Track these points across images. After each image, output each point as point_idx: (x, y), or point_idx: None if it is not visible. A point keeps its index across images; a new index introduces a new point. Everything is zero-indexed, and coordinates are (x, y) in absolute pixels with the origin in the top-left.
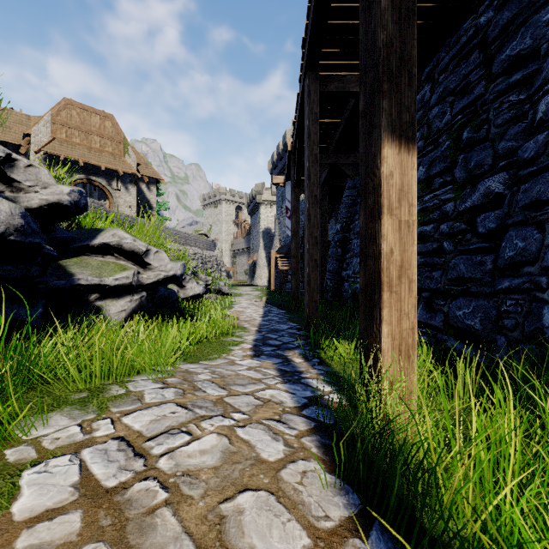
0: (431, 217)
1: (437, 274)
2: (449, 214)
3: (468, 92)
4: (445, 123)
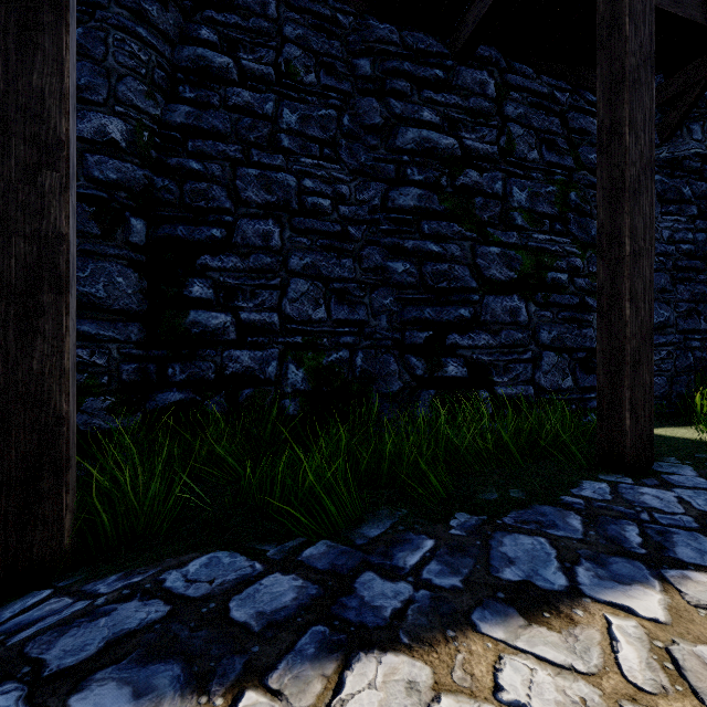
0: (560, 265)
1: (592, 332)
2: (581, 270)
3: (555, 152)
4: (534, 160)
